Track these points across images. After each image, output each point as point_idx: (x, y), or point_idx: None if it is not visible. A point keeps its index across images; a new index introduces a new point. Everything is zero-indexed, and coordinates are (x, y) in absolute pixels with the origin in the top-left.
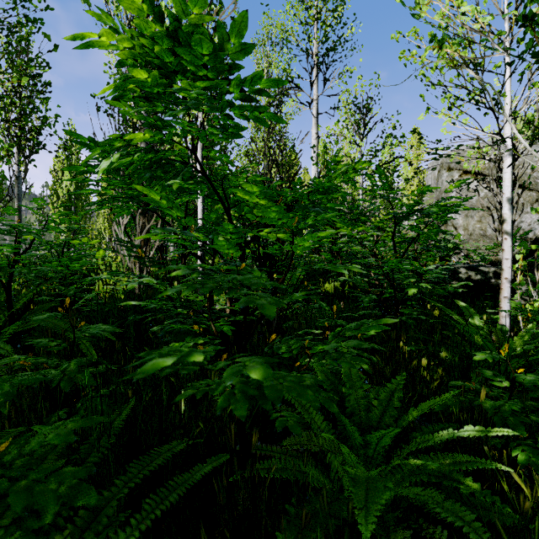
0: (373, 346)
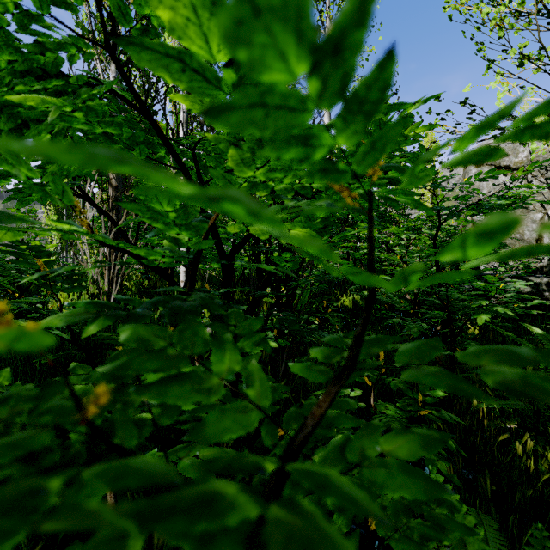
0: (443, 416)
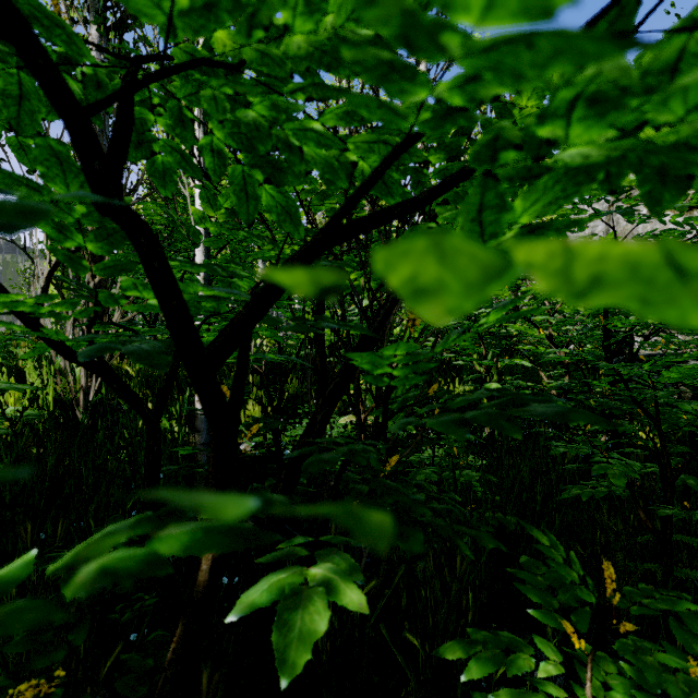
0: None
